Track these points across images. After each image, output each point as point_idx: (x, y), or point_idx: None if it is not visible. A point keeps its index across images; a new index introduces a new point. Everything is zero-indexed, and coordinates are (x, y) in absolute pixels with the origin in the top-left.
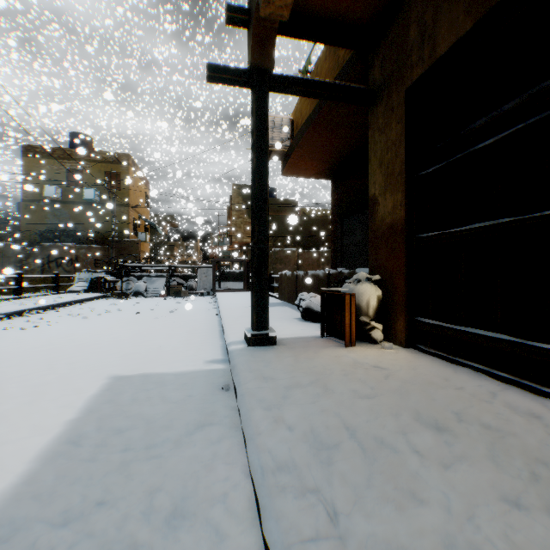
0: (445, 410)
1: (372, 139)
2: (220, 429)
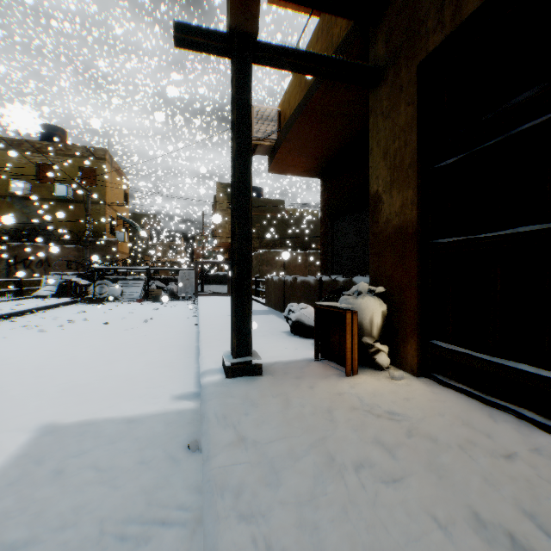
0: (513, 507)
1: (374, 126)
2: (174, 538)
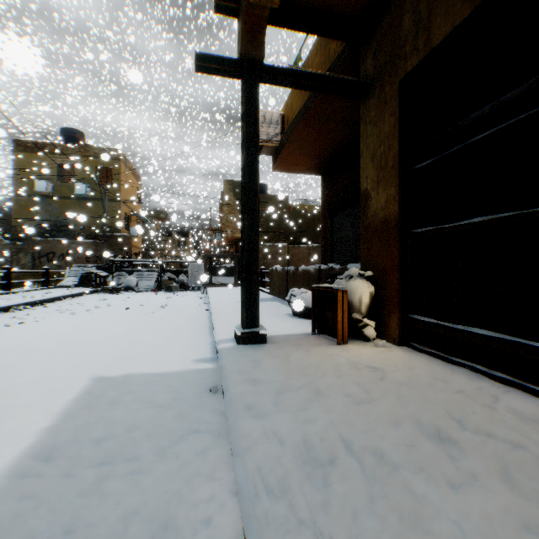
0: (447, 417)
1: (364, 133)
2: (206, 437)
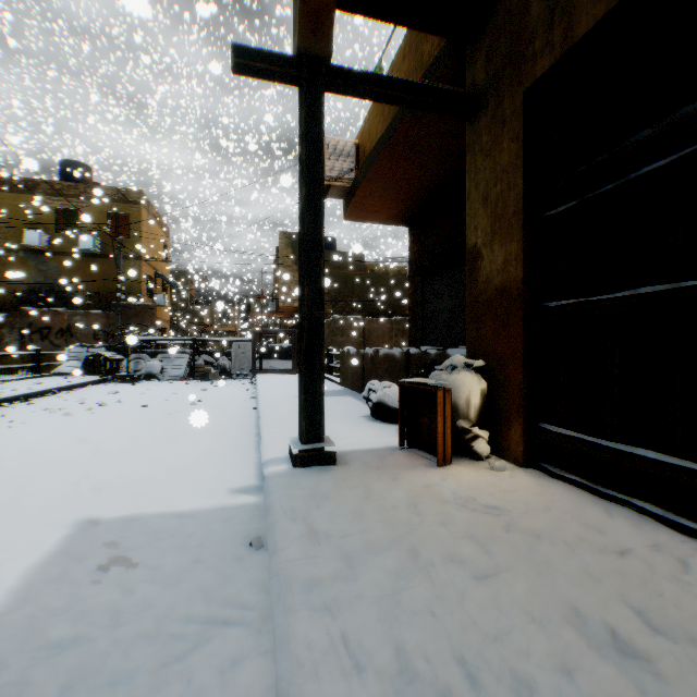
0: (619, 603)
1: (472, 166)
2: (239, 637)
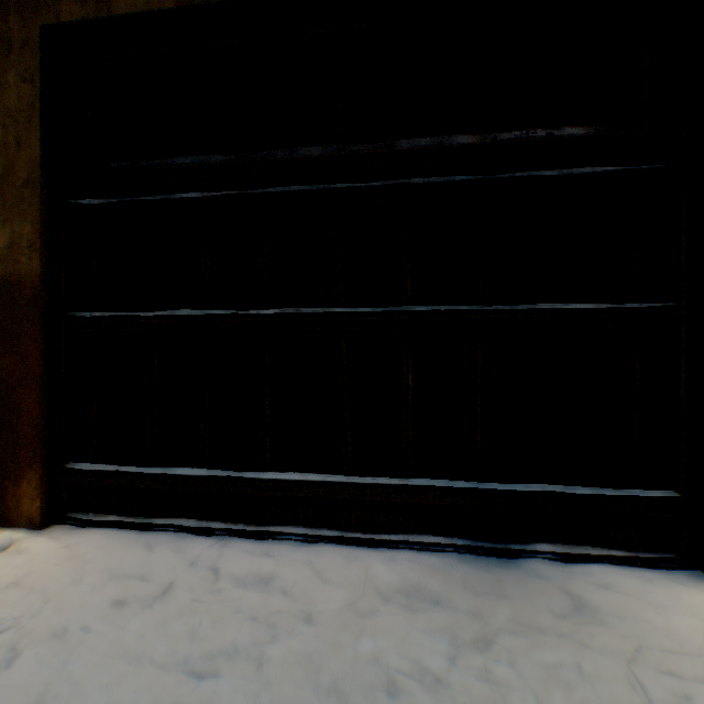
0: (168, 667)
1: None
2: None
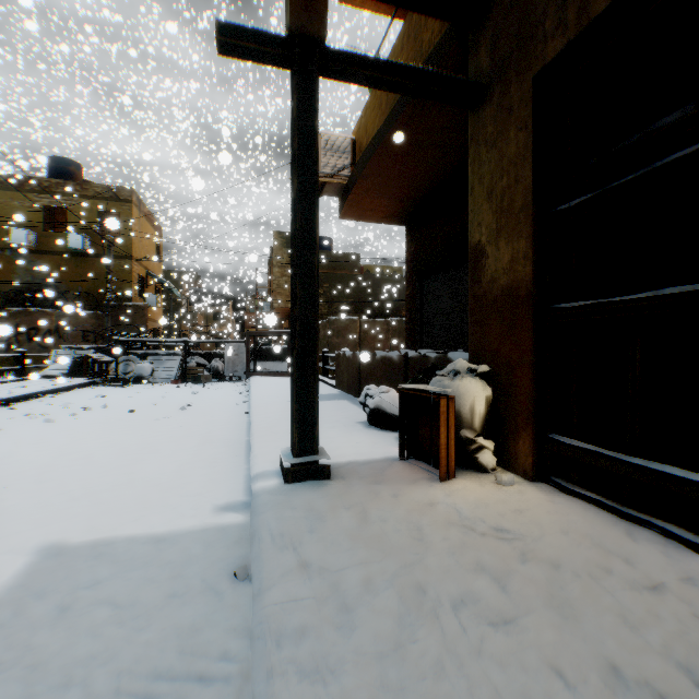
0: (663, 658)
1: (476, 159)
2: None
